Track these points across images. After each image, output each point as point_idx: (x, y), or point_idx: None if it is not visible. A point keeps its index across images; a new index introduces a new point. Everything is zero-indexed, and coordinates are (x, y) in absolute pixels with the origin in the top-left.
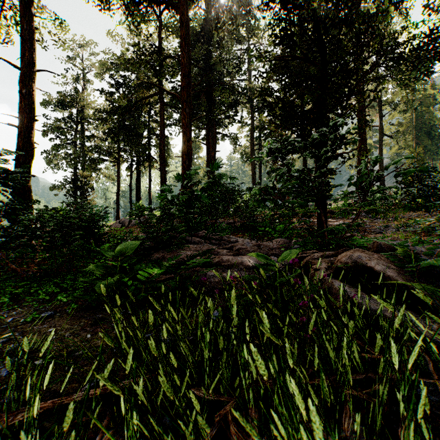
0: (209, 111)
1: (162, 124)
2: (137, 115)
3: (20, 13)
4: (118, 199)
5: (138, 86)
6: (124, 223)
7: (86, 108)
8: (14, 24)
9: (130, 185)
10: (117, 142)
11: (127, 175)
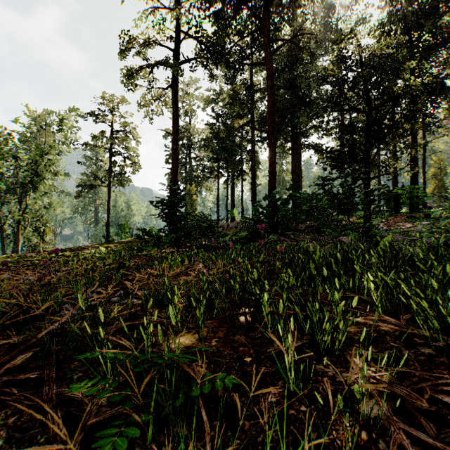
0: (294, 125)
1: (253, 146)
2: (232, 137)
3: (172, 101)
4: (218, 208)
5: (234, 118)
6: (223, 227)
7: (193, 136)
8: (163, 102)
9: (226, 196)
10: (217, 162)
11: (224, 188)
